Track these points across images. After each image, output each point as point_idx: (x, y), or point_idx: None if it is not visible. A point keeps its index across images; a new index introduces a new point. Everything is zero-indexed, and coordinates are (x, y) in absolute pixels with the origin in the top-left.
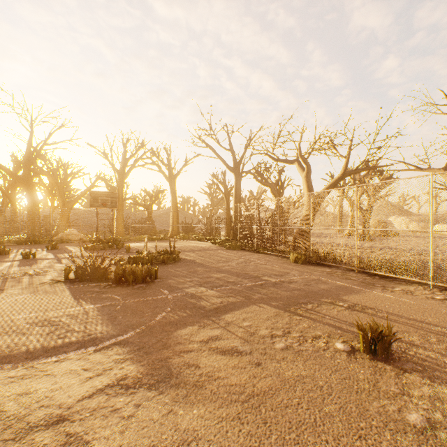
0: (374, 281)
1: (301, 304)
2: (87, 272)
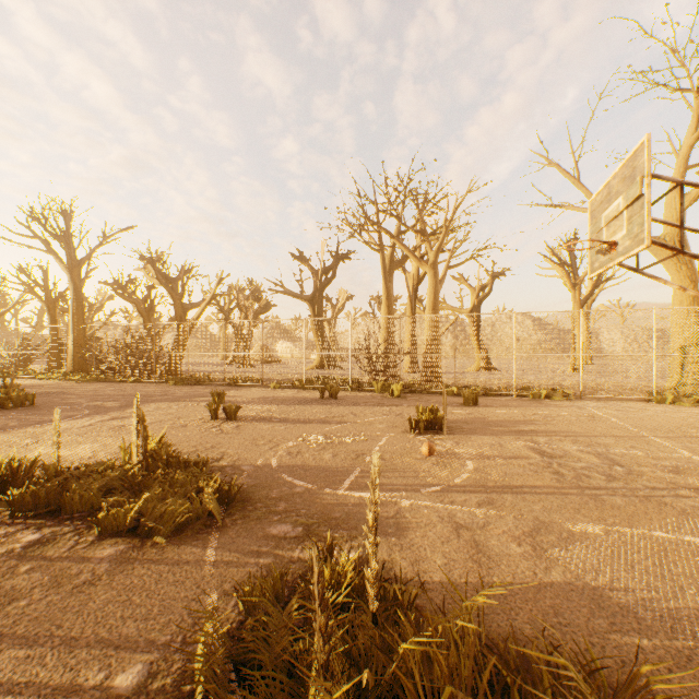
0: (234, 388)
1: (184, 399)
2: None
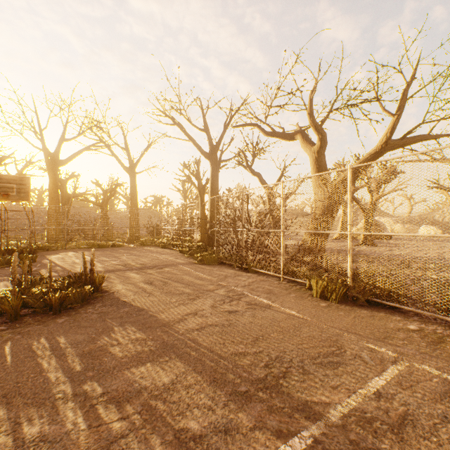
0: None
1: None
2: None
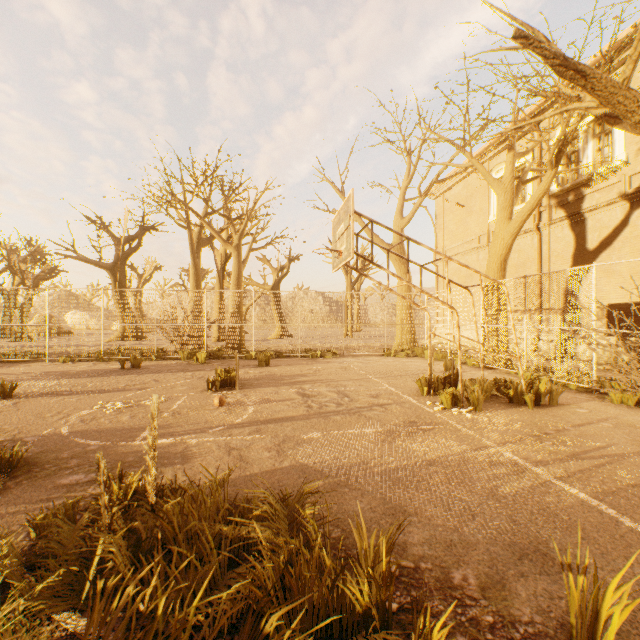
0: (6, 365)
1: None
2: None
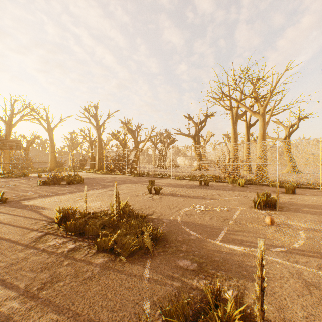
0: (158, 178)
1: (138, 183)
2: (54, 180)
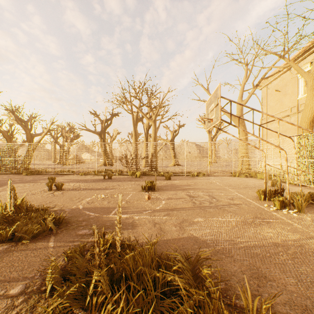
0: (60, 176)
1: (33, 181)
2: None
